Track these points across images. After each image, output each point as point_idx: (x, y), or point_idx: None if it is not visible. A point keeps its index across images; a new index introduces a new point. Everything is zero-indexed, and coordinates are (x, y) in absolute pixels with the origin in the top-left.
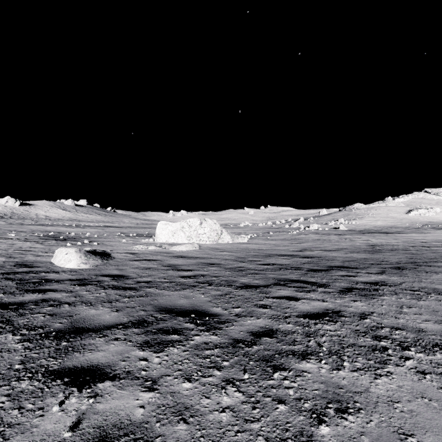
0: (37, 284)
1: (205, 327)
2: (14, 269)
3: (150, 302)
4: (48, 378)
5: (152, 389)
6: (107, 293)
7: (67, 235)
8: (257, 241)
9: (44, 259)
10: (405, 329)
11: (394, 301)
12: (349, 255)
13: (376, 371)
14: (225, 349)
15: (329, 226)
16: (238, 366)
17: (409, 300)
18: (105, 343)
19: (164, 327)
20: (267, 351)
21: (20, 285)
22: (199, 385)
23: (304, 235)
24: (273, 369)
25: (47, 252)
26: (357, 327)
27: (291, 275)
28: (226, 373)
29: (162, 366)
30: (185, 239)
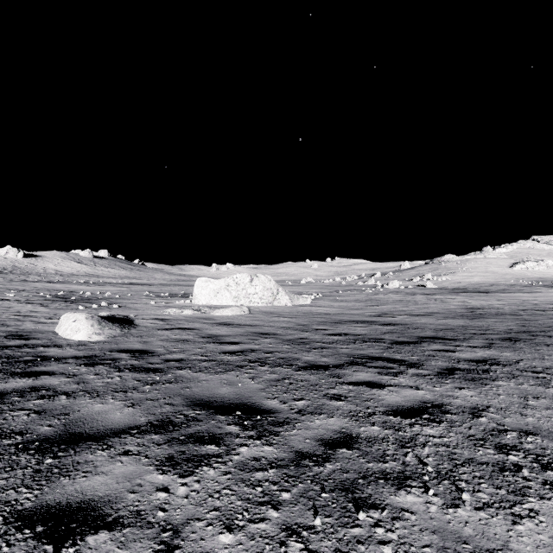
0: (30, 364)
1: (255, 432)
2: (4, 342)
3: (180, 391)
4: (12, 527)
5: (172, 547)
6: (122, 377)
7: (81, 295)
8: (323, 302)
9: (46, 327)
10: (538, 433)
11: (514, 388)
12: (442, 322)
13: (513, 508)
14: (284, 469)
15: (413, 283)
16: (305, 500)
17: (533, 387)
18: (108, 460)
19: (196, 431)
20: (346, 473)
21: (6, 365)
22: (245, 537)
23: (382, 294)
24: (358, 507)
25: (51, 318)
26: (471, 431)
27: (370, 350)
28: (286, 515)
29: (190, 501)
30: (231, 300)
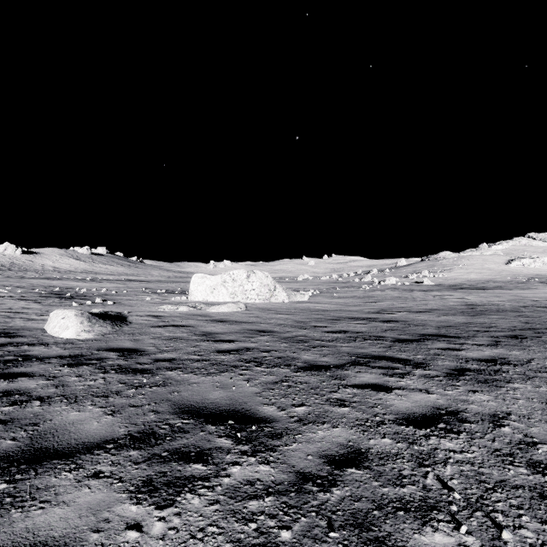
0: (9, 365)
1: (250, 446)
2: None
3: (167, 395)
4: None
5: None
6: (106, 379)
7: (76, 292)
8: (321, 299)
9: (36, 324)
10: None
11: (532, 392)
12: (443, 319)
13: None
14: (283, 496)
15: (409, 279)
16: (309, 542)
17: None
18: (74, 485)
19: (182, 445)
20: (358, 502)
21: None
22: None
23: (379, 291)
24: None
25: (43, 314)
26: (495, 444)
27: (372, 349)
28: None
29: (166, 544)
30: (228, 297)
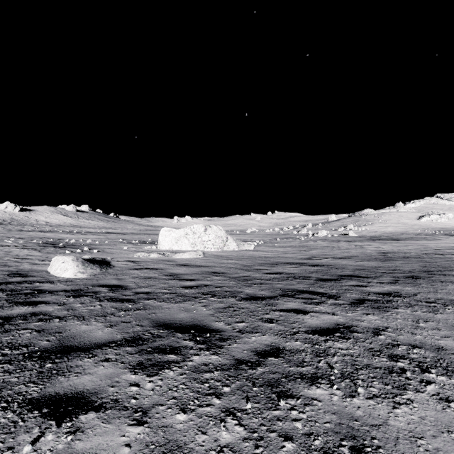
0: (29, 296)
1: (205, 345)
2: (7, 279)
3: (147, 316)
4: (25, 409)
5: (142, 423)
6: (102, 305)
7: (67, 242)
8: (264, 248)
9: (40, 267)
10: (423, 346)
11: (410, 314)
12: (359, 263)
13: (395, 398)
14: (226, 371)
15: (338, 232)
16: (240, 392)
17: (425, 313)
18: (94, 365)
19: (160, 345)
20: (273, 374)
21: (10, 297)
22: (195, 416)
23: (312, 241)
24: (279, 397)
25: (44, 260)
26: (371, 345)
27: (299, 285)
28: (226, 402)
29: (155, 393)
30: (189, 246)
